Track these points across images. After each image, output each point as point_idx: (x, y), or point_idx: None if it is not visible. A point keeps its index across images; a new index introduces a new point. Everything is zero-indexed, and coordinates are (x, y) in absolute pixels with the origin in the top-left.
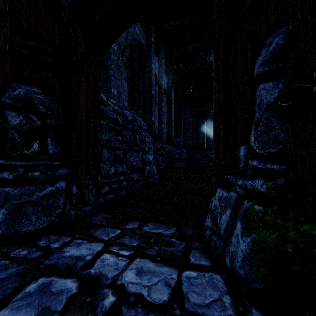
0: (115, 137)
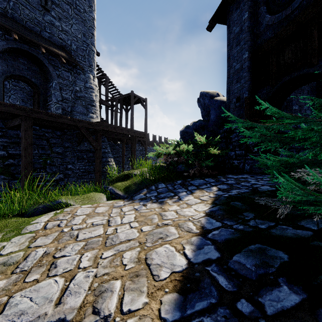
0: None
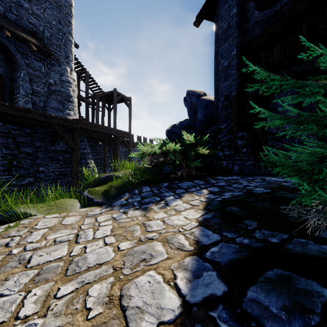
0: (276, 143)
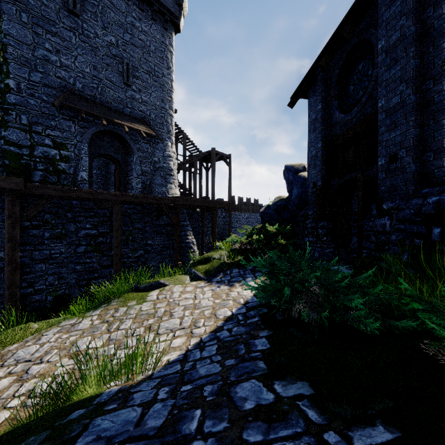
0: None
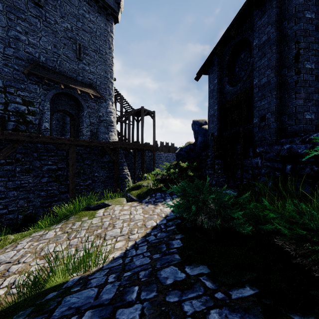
0: None
